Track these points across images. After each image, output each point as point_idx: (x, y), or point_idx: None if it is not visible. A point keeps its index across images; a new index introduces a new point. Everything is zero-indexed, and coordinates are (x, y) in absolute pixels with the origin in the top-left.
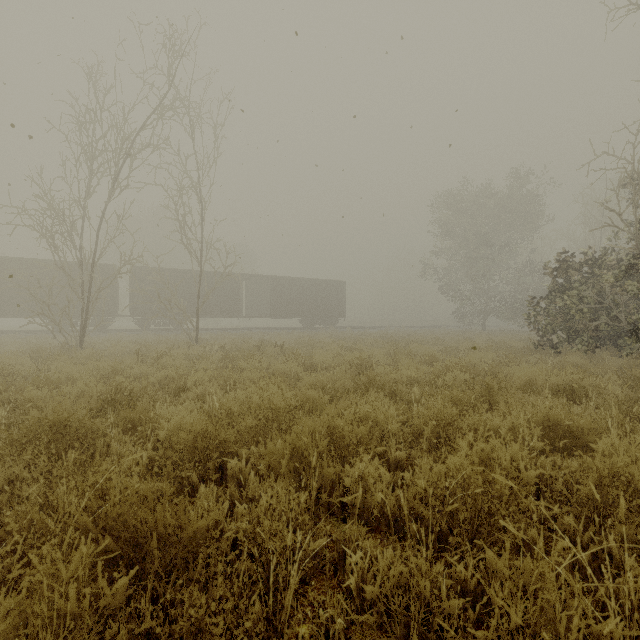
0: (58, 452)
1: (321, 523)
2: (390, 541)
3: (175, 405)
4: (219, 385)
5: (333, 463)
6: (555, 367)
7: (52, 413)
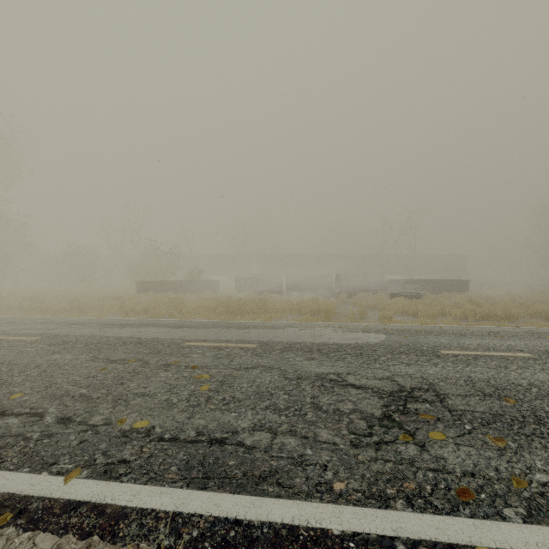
0: None
1: None
2: None
3: None
4: None
5: None
6: None
7: None
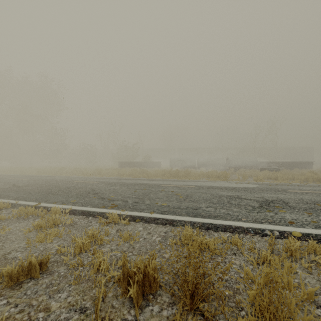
0: None
1: None
2: None
3: None
4: None
5: None
6: None
7: None
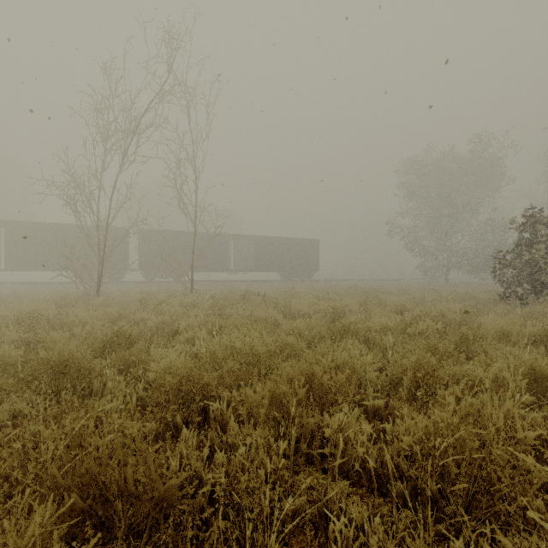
0: (59, 390)
1: (300, 475)
2: (376, 505)
3: (168, 347)
4: (207, 330)
5: (311, 410)
6: (525, 317)
7: (58, 353)
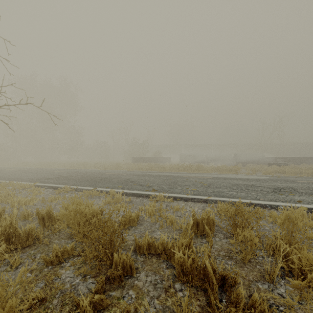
0: None
1: None
2: None
3: None
4: None
5: None
6: None
7: None
